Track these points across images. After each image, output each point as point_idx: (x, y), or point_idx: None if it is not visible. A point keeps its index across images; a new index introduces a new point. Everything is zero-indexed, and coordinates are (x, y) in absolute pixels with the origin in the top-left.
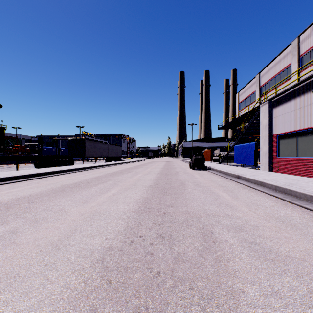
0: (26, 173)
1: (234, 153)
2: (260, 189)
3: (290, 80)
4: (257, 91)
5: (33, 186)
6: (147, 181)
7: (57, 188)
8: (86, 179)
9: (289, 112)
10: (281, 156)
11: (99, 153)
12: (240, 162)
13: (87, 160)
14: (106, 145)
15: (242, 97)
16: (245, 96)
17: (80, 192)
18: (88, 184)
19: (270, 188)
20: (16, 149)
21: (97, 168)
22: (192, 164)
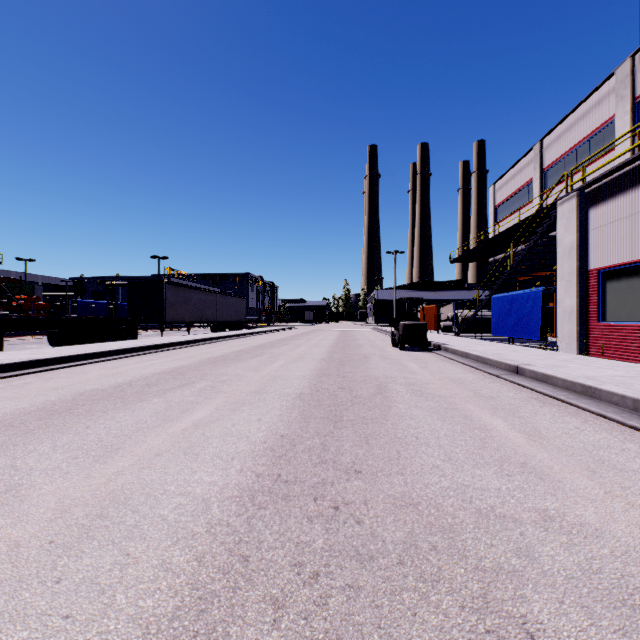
0: (3, 361)
1: (493, 312)
2: (590, 406)
3: (612, 154)
4: (535, 179)
5: (3, 395)
6: (295, 380)
7: (60, 401)
8: (148, 374)
9: (633, 215)
10: (612, 320)
11: (195, 314)
12: (507, 333)
13: (173, 327)
14: (213, 295)
15: (502, 193)
16: (510, 192)
17: (110, 416)
18: (145, 389)
19: (616, 404)
20: (20, 304)
21: (186, 347)
22: (399, 337)
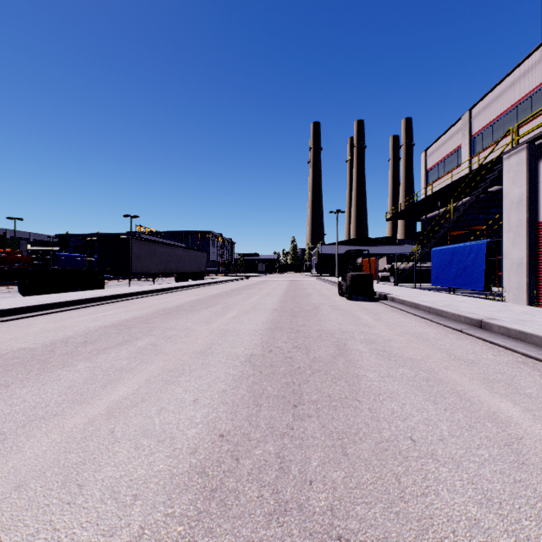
0: None
1: (433, 264)
2: None
3: (539, 119)
4: (464, 145)
5: None
6: (246, 335)
7: None
8: (93, 328)
9: None
10: None
11: (160, 265)
12: (448, 284)
13: (142, 277)
14: (176, 249)
15: (433, 158)
16: (440, 157)
17: (8, 393)
18: (78, 348)
19: None
20: (3, 257)
21: (146, 297)
22: (346, 287)
